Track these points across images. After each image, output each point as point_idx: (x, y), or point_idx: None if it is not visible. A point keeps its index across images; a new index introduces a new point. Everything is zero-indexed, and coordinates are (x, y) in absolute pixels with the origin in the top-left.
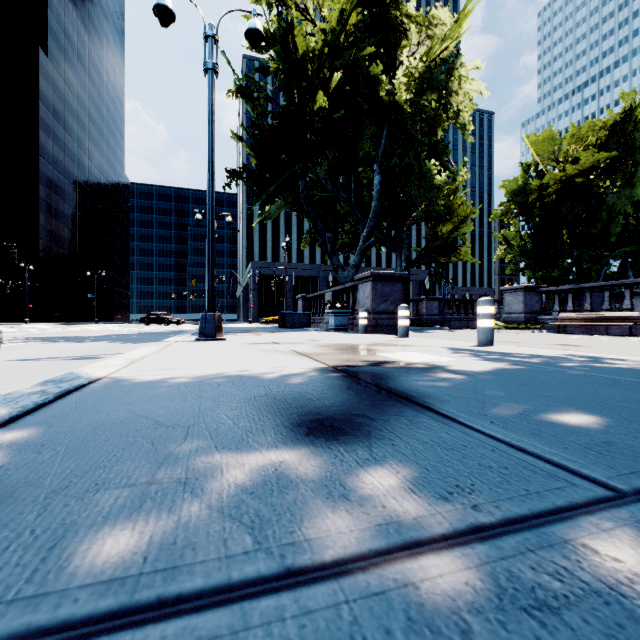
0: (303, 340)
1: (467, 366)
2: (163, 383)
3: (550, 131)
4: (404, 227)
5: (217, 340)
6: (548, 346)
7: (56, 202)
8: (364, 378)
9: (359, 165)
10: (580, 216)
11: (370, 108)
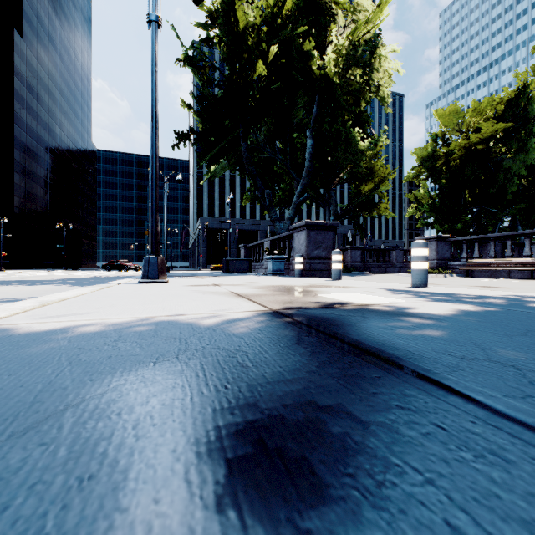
0: (243, 282)
1: (425, 308)
2: (43, 335)
3: (454, 106)
4: (332, 186)
5: (160, 282)
6: (471, 287)
7: (29, 164)
8: (314, 325)
9: (294, 130)
10: (480, 178)
11: (303, 80)
